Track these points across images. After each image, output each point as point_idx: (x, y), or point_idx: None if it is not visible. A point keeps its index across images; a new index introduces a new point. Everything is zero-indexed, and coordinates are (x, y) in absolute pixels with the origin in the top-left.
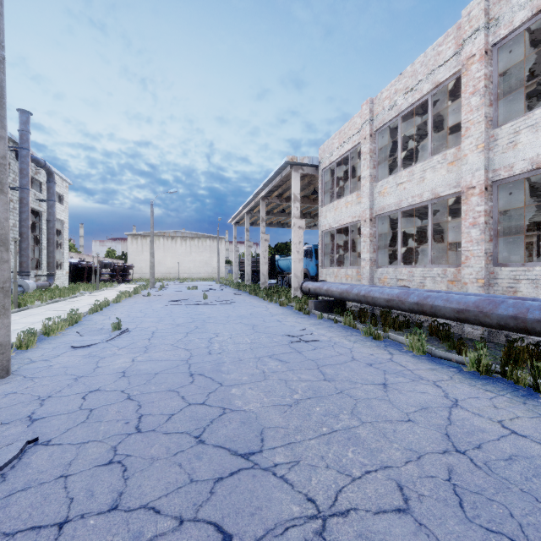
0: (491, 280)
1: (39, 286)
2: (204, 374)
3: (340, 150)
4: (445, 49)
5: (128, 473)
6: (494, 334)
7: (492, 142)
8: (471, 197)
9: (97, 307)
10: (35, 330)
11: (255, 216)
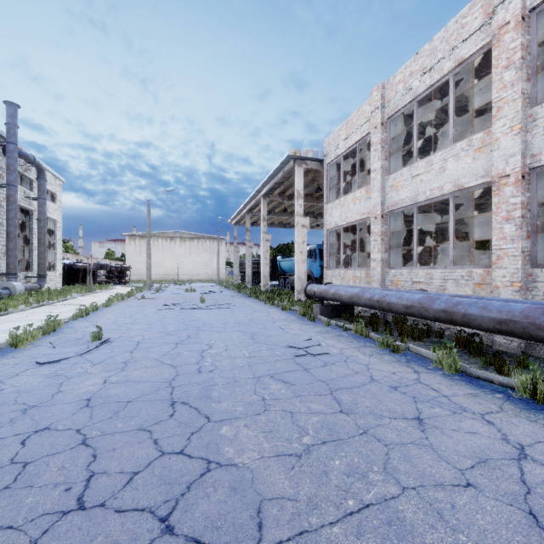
0: (529, 283)
1: (28, 288)
2: (189, 402)
3: (347, 142)
4: (470, 20)
5: None
6: (533, 346)
7: (530, 122)
8: (504, 187)
9: (82, 312)
10: None
11: (256, 216)
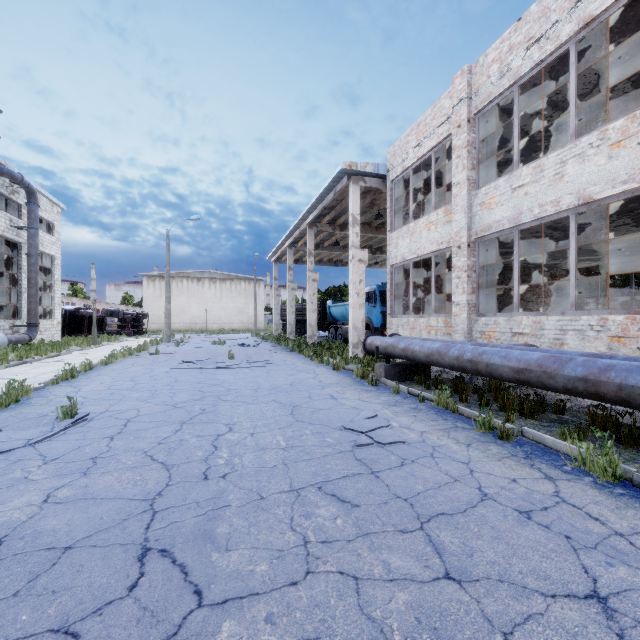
0: None
1: (13, 340)
2: (173, 550)
3: (418, 150)
4: None
5: None
6: None
7: None
8: None
9: (67, 373)
10: None
11: (301, 251)
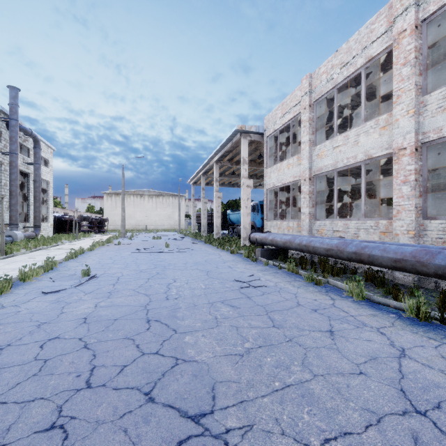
0: (421, 231)
1: (26, 236)
2: (161, 320)
3: (282, 120)
4: (377, 27)
5: (68, 443)
6: (424, 280)
7: (422, 107)
8: (402, 157)
9: (72, 254)
10: (11, 277)
11: (210, 177)
